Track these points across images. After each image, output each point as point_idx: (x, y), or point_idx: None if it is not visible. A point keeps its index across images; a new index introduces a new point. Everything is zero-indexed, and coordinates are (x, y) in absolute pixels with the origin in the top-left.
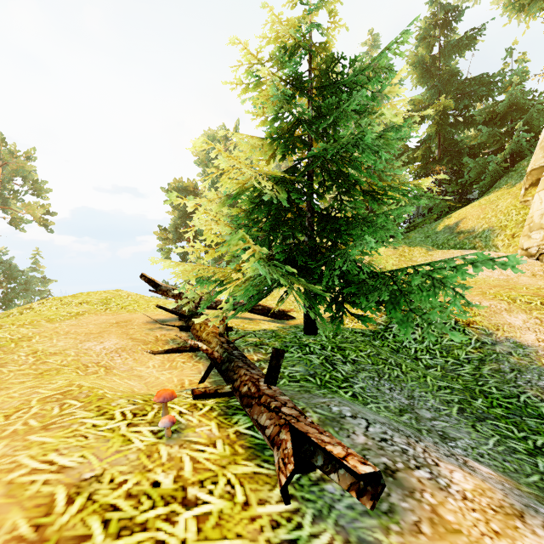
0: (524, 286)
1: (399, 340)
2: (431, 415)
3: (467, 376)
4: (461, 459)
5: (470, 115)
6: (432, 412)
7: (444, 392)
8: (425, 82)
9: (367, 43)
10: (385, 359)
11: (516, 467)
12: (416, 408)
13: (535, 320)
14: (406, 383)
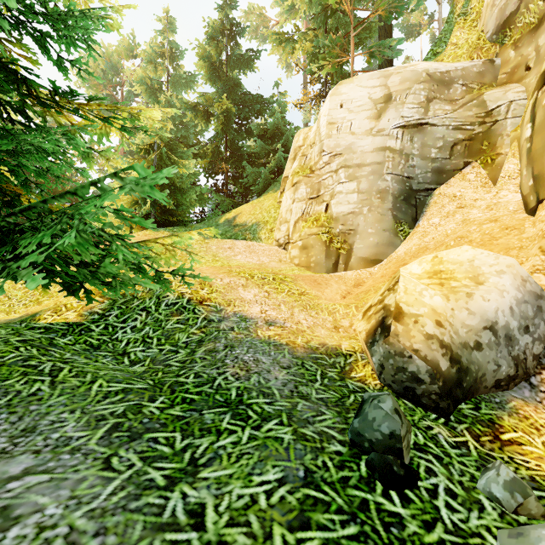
0: (271, 268)
1: (112, 331)
2: (29, 464)
3: (177, 364)
4: None
5: (250, 127)
6: (40, 455)
7: (109, 401)
8: (214, 81)
9: (163, 21)
10: (34, 366)
11: (113, 540)
12: (8, 457)
13: (264, 294)
14: (43, 403)
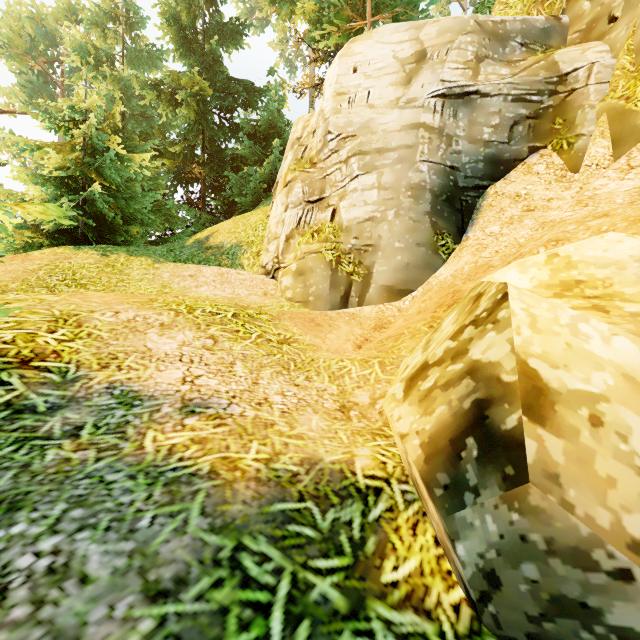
0: (248, 303)
1: None
2: None
3: None
4: None
5: (236, 123)
6: None
7: None
8: (185, 54)
9: None
10: None
11: None
12: None
13: (205, 341)
14: None
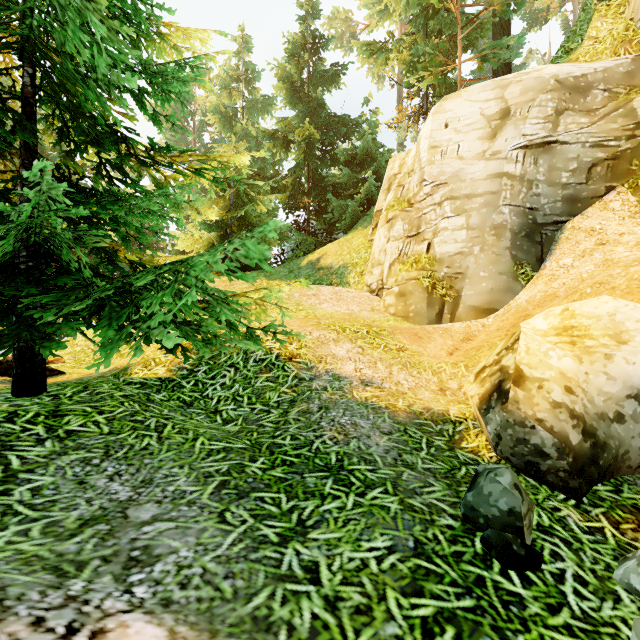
0: (363, 319)
1: (202, 388)
2: (155, 512)
3: (270, 425)
4: (87, 637)
5: (335, 153)
6: (163, 505)
7: (213, 459)
8: (294, 104)
9: (237, 41)
10: (141, 421)
11: (241, 583)
12: (137, 504)
13: (358, 349)
14: (154, 457)
